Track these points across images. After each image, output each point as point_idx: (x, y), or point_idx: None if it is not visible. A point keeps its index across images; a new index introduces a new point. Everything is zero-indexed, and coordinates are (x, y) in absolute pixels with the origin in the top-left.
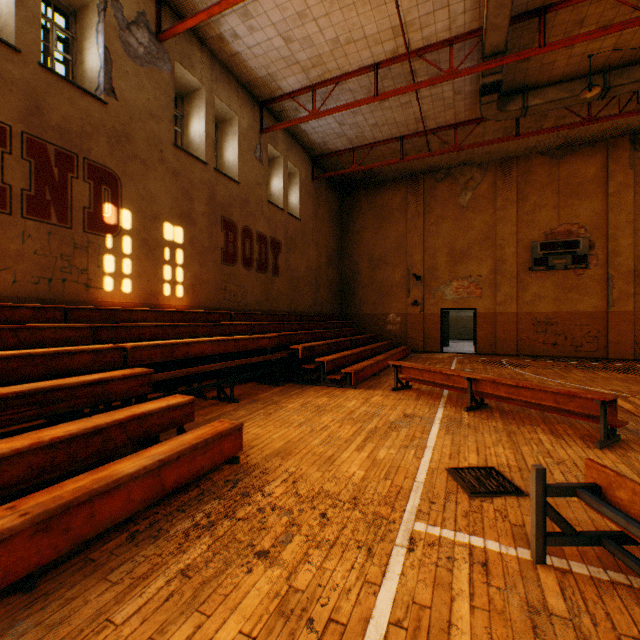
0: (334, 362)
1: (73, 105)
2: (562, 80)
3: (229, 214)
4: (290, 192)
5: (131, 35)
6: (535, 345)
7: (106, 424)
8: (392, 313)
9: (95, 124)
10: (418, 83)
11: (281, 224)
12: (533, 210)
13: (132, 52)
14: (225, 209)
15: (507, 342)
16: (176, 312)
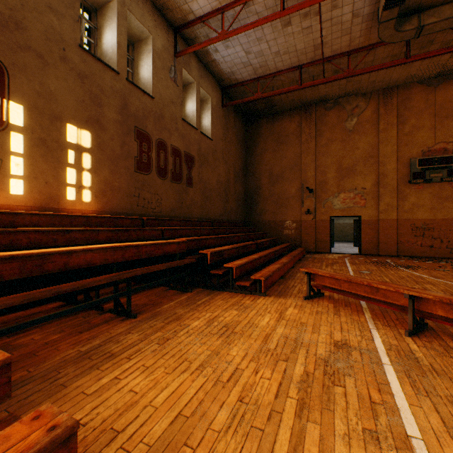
0: (243, 267)
1: None
2: None
3: (143, 125)
4: (203, 116)
5: None
6: (413, 247)
7: None
8: (288, 220)
9: None
10: None
11: (194, 141)
12: (412, 131)
13: None
14: (139, 120)
15: (388, 245)
16: (78, 216)
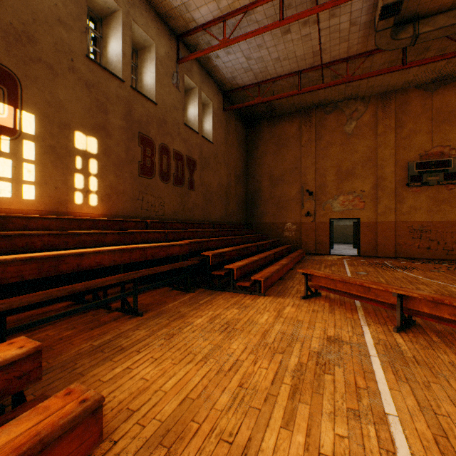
0: (243, 268)
1: None
2: (451, 8)
3: (146, 131)
4: (204, 120)
5: None
6: (411, 249)
7: None
8: (289, 222)
9: None
10: (322, 4)
11: (196, 145)
12: (409, 135)
13: None
14: (142, 126)
15: (387, 246)
16: (85, 220)
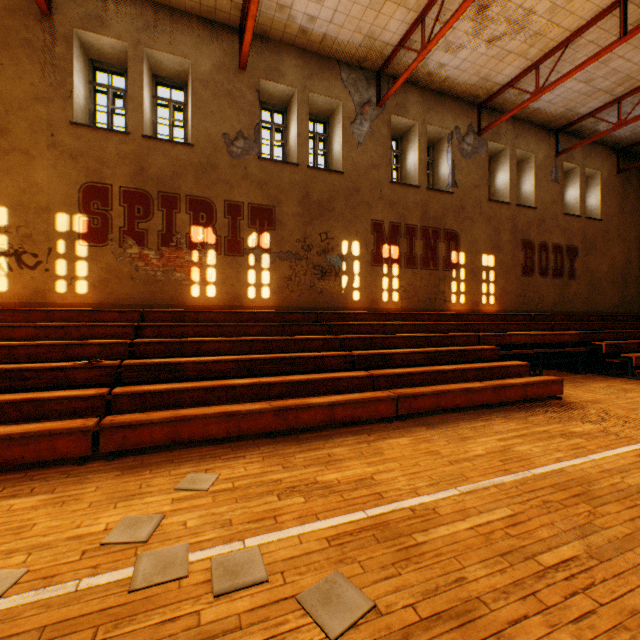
0: None
1: (438, 202)
2: None
3: (526, 236)
4: (587, 195)
5: (464, 143)
6: None
7: (493, 366)
8: None
9: (447, 208)
10: None
11: (577, 230)
12: None
13: (464, 154)
14: (523, 233)
15: None
16: (491, 315)
